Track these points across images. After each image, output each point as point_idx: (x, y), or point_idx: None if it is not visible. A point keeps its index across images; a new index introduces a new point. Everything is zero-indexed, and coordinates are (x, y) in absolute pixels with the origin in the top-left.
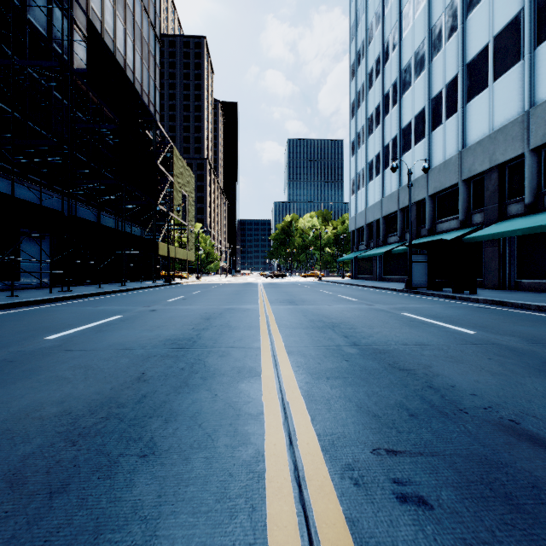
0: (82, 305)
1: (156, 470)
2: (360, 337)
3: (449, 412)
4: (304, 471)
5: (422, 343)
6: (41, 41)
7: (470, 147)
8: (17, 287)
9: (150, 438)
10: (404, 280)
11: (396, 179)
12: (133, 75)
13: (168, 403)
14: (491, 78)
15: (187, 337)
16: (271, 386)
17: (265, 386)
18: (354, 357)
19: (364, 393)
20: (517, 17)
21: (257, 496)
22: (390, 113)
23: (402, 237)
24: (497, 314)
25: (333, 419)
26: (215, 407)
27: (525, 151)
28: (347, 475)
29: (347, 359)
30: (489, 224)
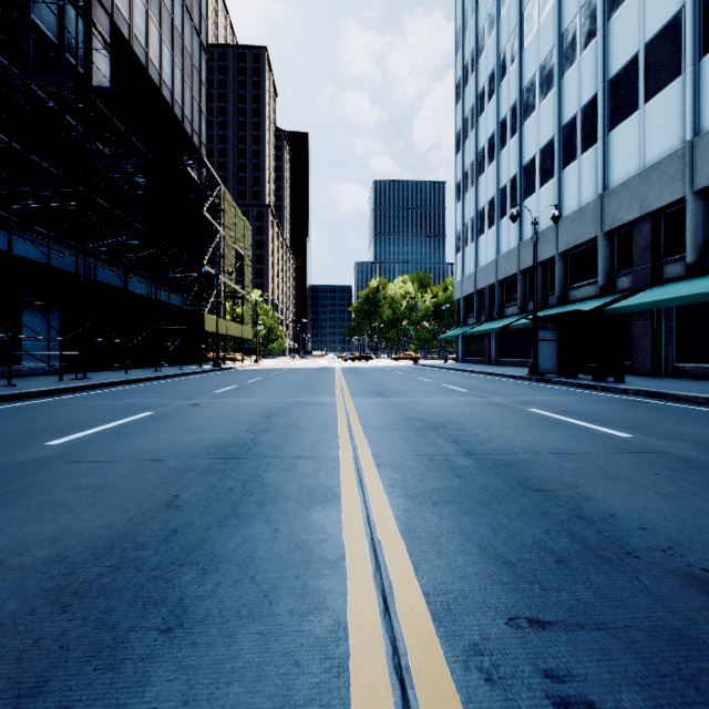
0: (101, 398)
1: (184, 655)
2: (475, 442)
3: (612, 556)
4: (407, 656)
5: (560, 451)
6: (49, 49)
7: (614, 189)
8: (17, 373)
9: (178, 599)
10: (526, 364)
11: (515, 232)
12: (171, 96)
13: (208, 543)
14: (642, 98)
15: (239, 442)
16: (355, 516)
17: (347, 516)
18: (469, 472)
19: (488, 527)
20: (676, 18)
21: (337, 701)
22: (507, 145)
23: (523, 308)
24: (655, 410)
25: (446, 568)
26: (275, 548)
27: (688, 194)
28: (474, 664)
29: (460, 475)
30: (639, 291)
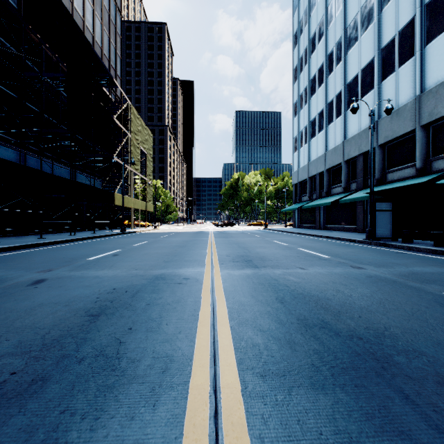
0: None
1: None
2: None
3: None
4: None
5: None
6: None
7: (431, 89)
8: None
9: None
10: (349, 229)
11: (340, 133)
12: (93, 38)
13: None
14: None
15: None
16: None
17: None
18: None
19: None
20: None
21: None
22: (334, 70)
23: (347, 188)
24: None
25: None
26: None
27: None
28: None
29: None
30: None
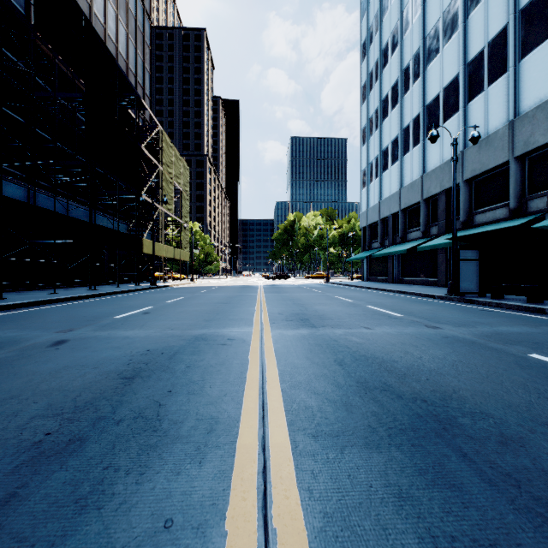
0: None
1: None
2: None
3: None
4: None
5: None
6: None
7: (527, 113)
8: None
9: None
10: (429, 282)
11: (418, 165)
12: (116, 49)
13: None
14: None
15: None
16: None
17: None
18: None
19: None
20: None
21: None
22: (410, 89)
23: (426, 232)
24: None
25: None
26: None
27: None
28: None
29: None
30: None
